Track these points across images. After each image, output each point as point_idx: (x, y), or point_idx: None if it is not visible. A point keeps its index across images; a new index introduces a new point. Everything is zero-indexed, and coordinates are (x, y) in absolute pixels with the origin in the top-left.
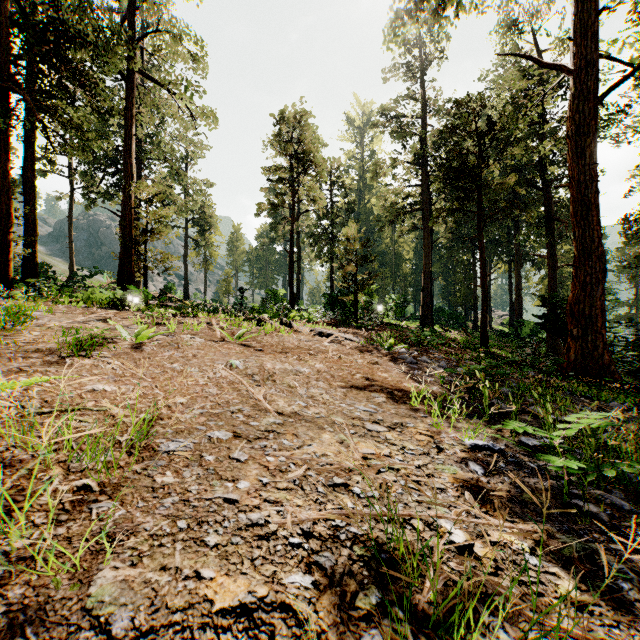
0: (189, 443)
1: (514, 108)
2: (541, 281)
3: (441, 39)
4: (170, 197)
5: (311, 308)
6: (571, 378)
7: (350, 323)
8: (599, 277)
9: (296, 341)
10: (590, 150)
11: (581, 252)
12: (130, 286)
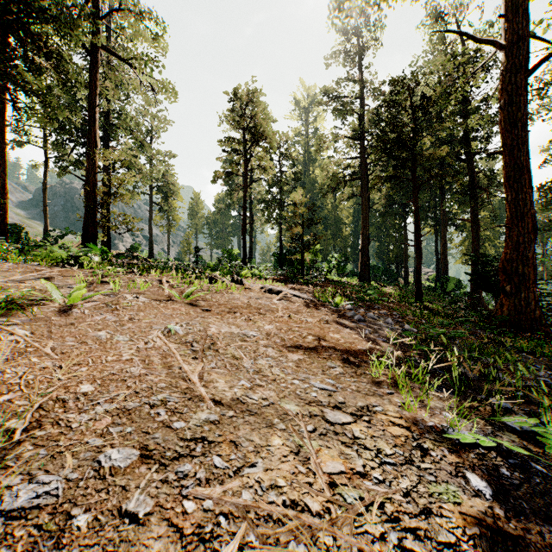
0: (58, 484)
1: (442, 89)
2: (462, 242)
3: (377, 27)
4: (135, 166)
5: (262, 266)
6: (507, 332)
7: (297, 279)
8: (531, 237)
9: (246, 299)
10: (522, 118)
11: (514, 214)
12: (89, 245)
